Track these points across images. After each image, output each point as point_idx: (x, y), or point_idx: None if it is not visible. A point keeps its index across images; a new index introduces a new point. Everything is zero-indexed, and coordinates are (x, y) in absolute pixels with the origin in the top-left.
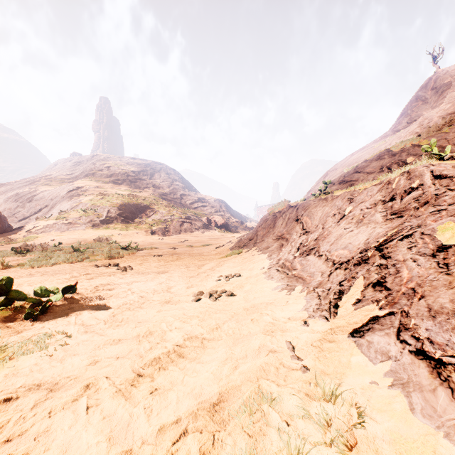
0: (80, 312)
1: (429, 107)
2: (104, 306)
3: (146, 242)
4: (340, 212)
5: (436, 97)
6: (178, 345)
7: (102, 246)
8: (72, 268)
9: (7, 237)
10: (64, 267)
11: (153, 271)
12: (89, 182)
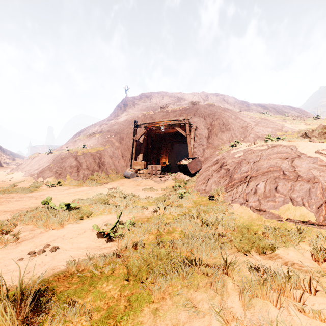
0: None
1: (122, 112)
2: None
3: None
4: (49, 160)
5: (124, 109)
6: None
7: None
8: None
9: None
10: None
11: None
12: None
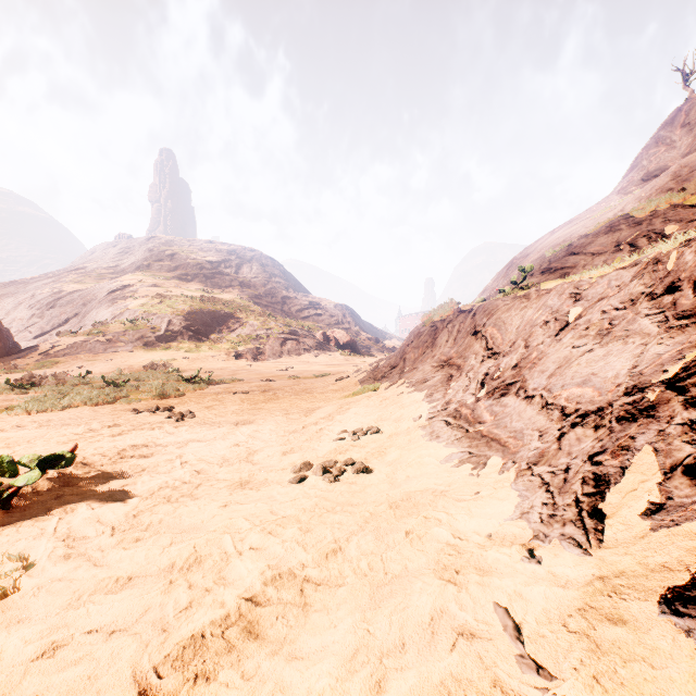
0: (73, 506)
1: (678, 155)
2: (124, 493)
3: (225, 371)
4: (557, 317)
5: (690, 139)
6: (249, 597)
7: (154, 377)
8: (93, 414)
9: (9, 362)
10: (81, 413)
11: (229, 420)
12: (143, 278)
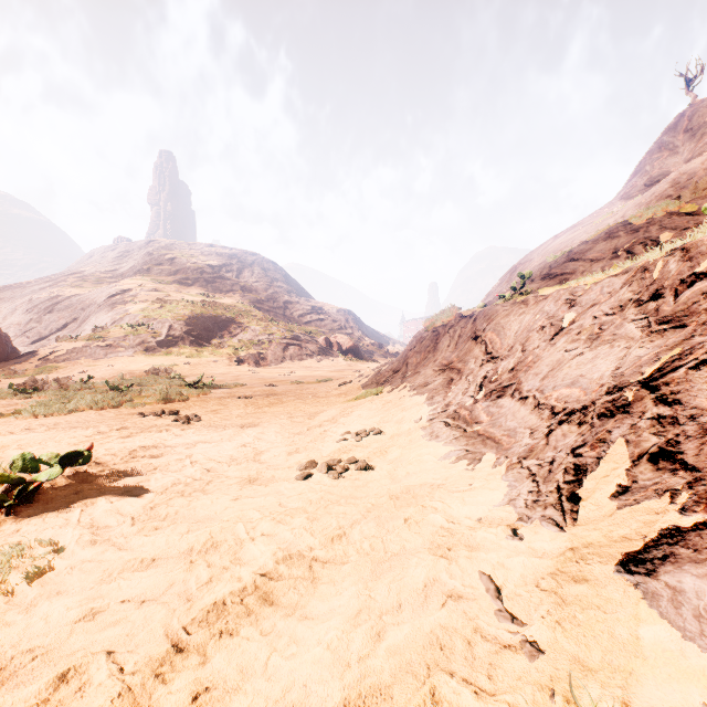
0: (93, 500)
1: (681, 160)
2: (139, 489)
3: (228, 376)
4: (553, 322)
5: (693, 144)
6: (263, 573)
7: (157, 382)
8: (100, 418)
9: (9, 367)
10: (87, 417)
11: (235, 423)
12: (142, 282)
